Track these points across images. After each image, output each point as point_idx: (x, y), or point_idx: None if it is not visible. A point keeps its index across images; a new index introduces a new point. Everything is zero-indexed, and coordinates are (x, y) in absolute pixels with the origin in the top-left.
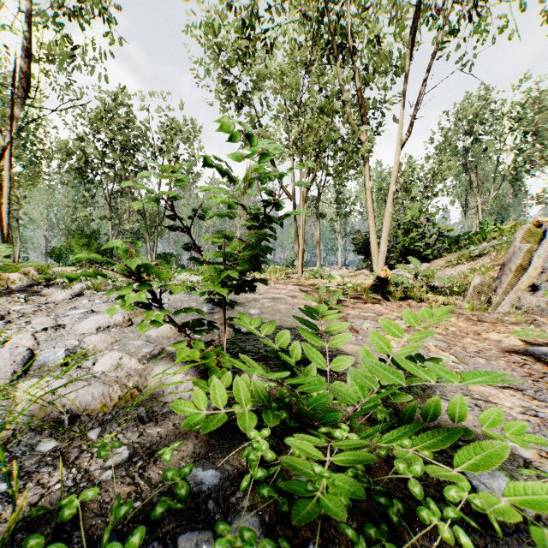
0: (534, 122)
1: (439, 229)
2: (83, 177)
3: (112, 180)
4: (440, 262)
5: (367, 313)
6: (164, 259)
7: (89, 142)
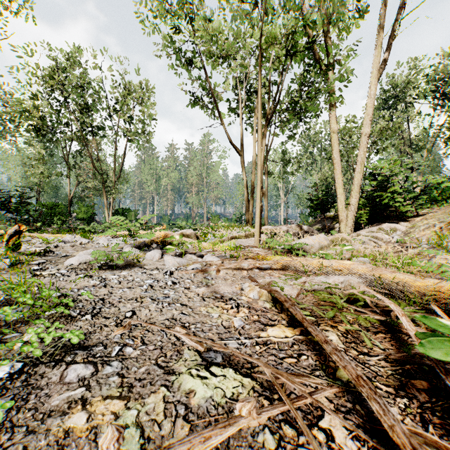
0: None
1: (423, 181)
2: (38, 135)
3: (70, 139)
4: (429, 221)
5: None
6: (122, 214)
7: None
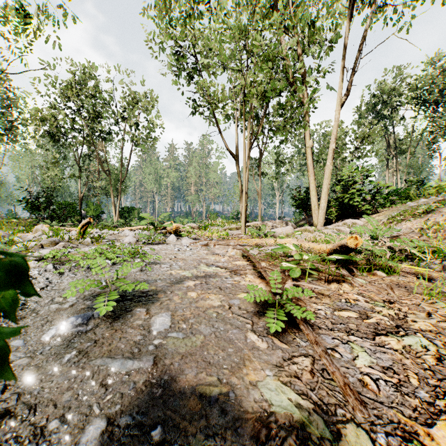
0: (445, 94)
1: (378, 186)
2: (53, 140)
3: (81, 143)
4: (379, 217)
5: (344, 312)
6: (127, 212)
7: (59, 110)
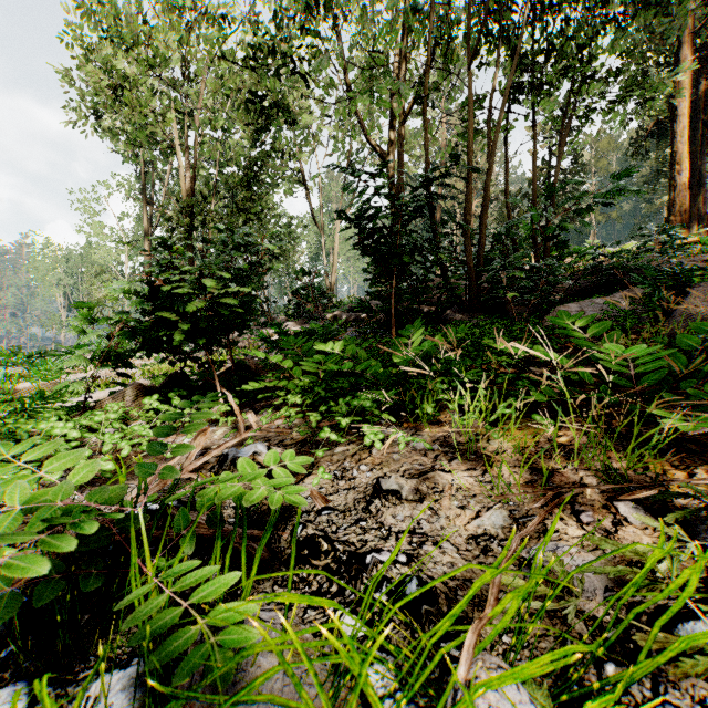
0: None
1: None
2: None
3: None
4: None
5: None
6: None
7: None
